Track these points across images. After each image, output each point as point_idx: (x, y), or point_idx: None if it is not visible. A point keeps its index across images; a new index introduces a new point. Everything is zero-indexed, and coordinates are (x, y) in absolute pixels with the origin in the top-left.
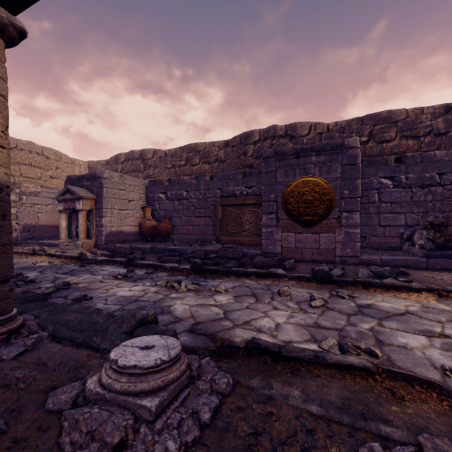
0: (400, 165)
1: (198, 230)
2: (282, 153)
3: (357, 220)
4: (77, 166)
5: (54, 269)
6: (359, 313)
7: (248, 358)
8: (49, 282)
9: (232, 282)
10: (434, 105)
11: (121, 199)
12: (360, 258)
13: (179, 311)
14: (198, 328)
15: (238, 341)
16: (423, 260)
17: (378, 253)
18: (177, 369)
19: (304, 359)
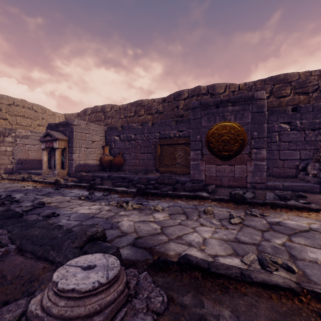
0: (296, 113)
1: (142, 163)
2: (206, 104)
3: (264, 155)
4: (57, 117)
5: (36, 191)
6: (270, 229)
7: (181, 273)
8: (29, 201)
9: (167, 202)
10: (320, 69)
11: (87, 140)
12: (266, 184)
13: (125, 227)
14: (139, 241)
15: (172, 254)
16: (317, 186)
17: (280, 181)
18: (115, 290)
19: (231, 277)
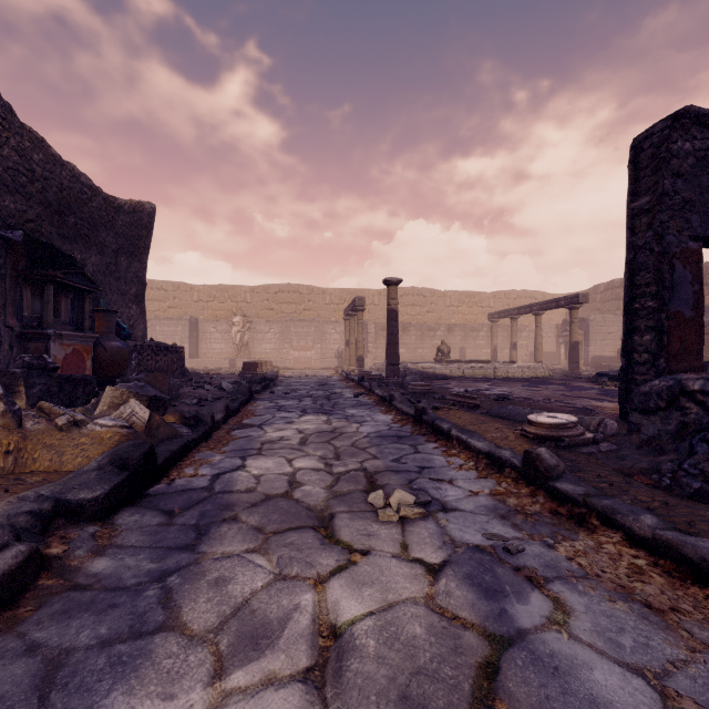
0: None
1: None
2: None
3: None
4: None
5: None
6: None
7: None
8: None
9: None
10: None
11: (602, 333)
12: None
13: None
14: None
15: None
16: None
17: None
18: None
19: None
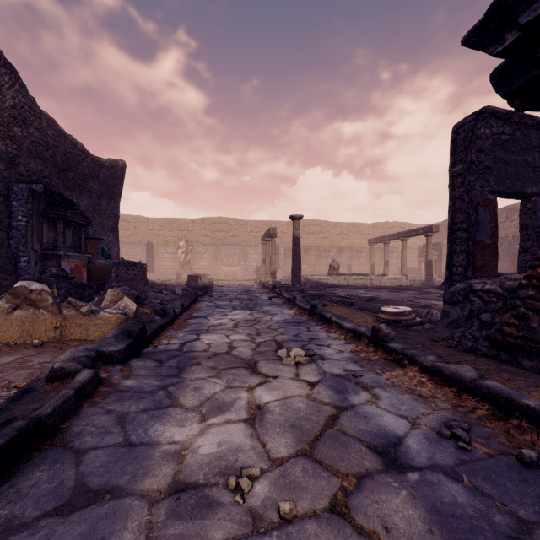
0: None
1: (503, 270)
2: None
3: None
4: None
5: None
6: None
7: None
8: None
9: None
10: None
11: None
12: None
13: None
14: None
15: None
16: None
17: None
18: None
19: None
